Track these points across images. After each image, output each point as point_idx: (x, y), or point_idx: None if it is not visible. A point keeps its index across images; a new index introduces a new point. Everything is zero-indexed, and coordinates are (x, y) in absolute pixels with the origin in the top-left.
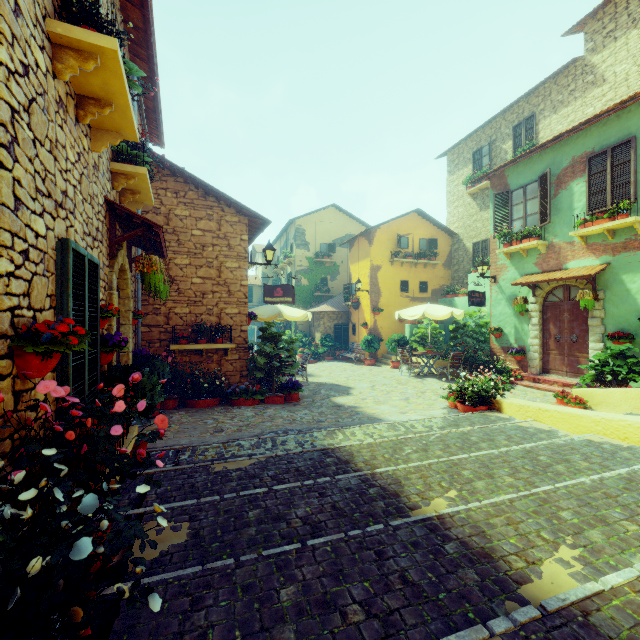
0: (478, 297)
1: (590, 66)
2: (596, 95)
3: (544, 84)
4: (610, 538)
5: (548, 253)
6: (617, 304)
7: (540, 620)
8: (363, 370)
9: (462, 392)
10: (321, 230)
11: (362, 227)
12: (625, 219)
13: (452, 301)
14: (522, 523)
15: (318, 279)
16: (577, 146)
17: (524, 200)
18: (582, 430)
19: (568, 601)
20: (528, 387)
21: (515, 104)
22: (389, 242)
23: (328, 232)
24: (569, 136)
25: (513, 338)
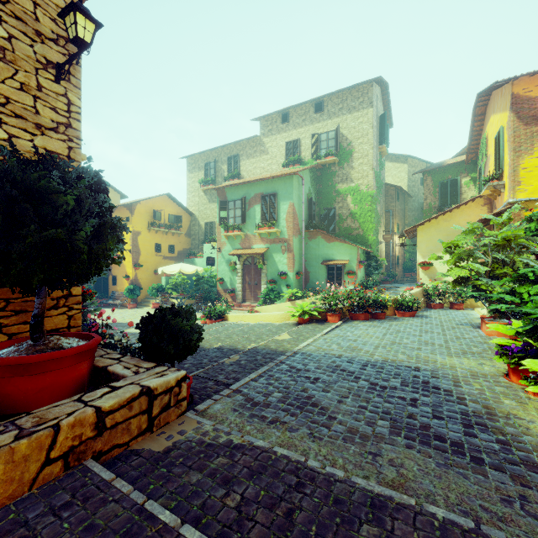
0: (211, 260)
1: (263, 142)
2: (265, 158)
3: (243, 141)
4: (262, 340)
5: (245, 239)
6: (271, 267)
7: (248, 350)
8: (130, 312)
9: (209, 314)
10: None
11: (117, 194)
12: (274, 229)
13: (193, 261)
14: (242, 342)
15: None
16: (257, 188)
17: (235, 208)
18: (258, 321)
19: (253, 347)
20: (237, 310)
21: (229, 144)
22: (147, 214)
23: None
24: (254, 182)
25: (229, 284)
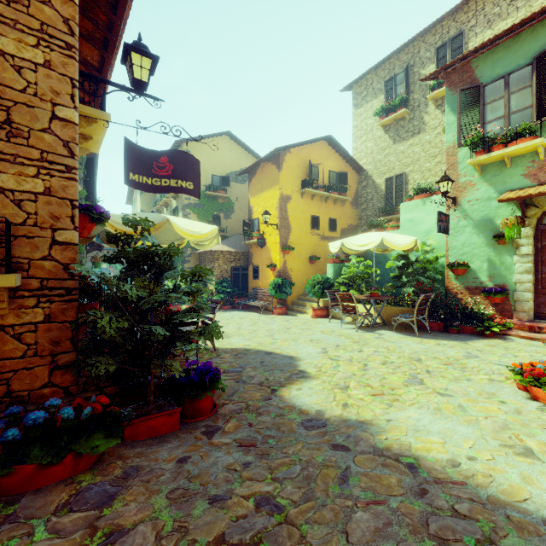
0: (445, 221)
1: None
2: (545, 1)
3: None
4: None
5: None
6: None
7: None
8: (279, 321)
9: None
10: (213, 160)
11: None
12: None
13: None
14: None
15: (210, 216)
16: None
17: (506, 93)
18: None
19: None
20: (531, 339)
21: (438, 24)
22: (299, 170)
23: (221, 163)
24: None
25: (486, 274)
